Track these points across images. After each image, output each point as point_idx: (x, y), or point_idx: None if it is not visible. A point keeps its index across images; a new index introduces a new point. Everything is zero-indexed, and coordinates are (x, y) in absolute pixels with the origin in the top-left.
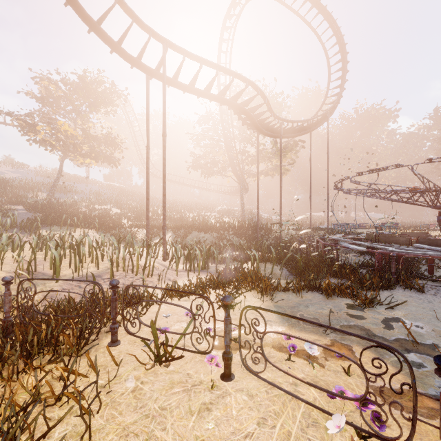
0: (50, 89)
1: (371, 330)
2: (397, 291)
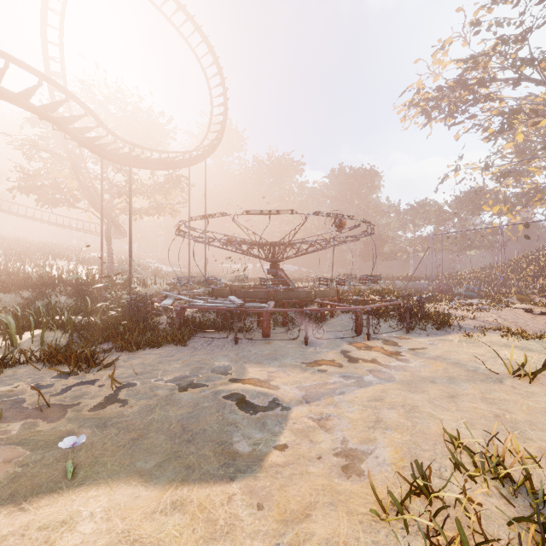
0: None
1: (26, 401)
2: (163, 348)
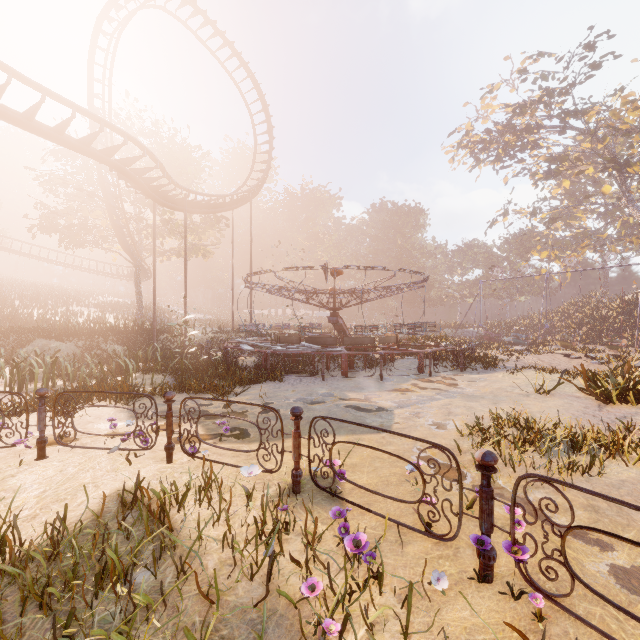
0: None
1: (209, 411)
2: (264, 384)
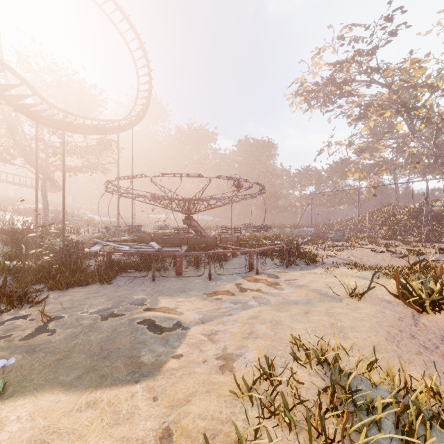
0: None
1: None
2: (90, 286)
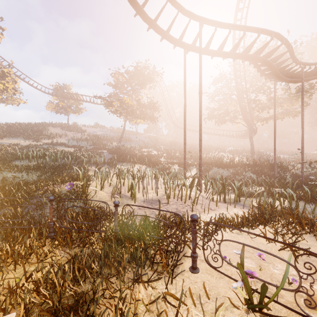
0: (119, 78)
1: None
2: None
